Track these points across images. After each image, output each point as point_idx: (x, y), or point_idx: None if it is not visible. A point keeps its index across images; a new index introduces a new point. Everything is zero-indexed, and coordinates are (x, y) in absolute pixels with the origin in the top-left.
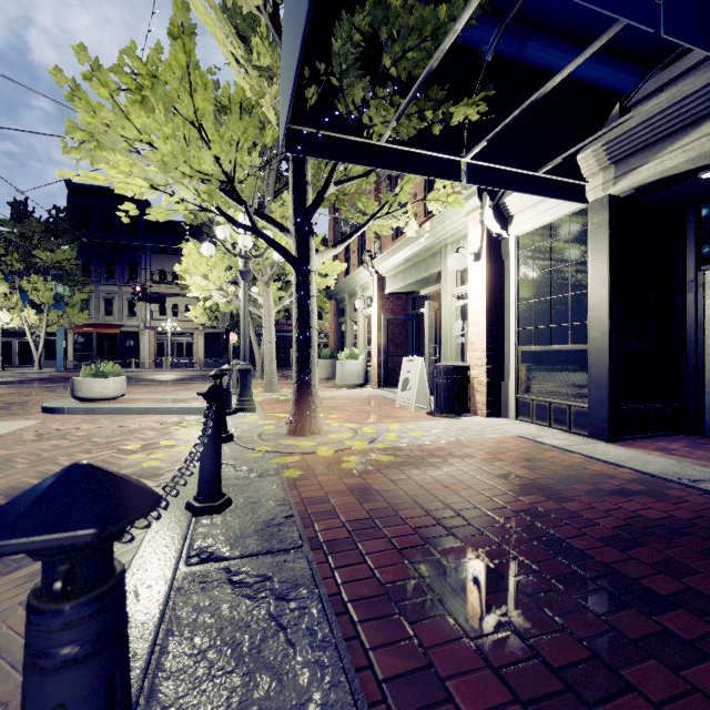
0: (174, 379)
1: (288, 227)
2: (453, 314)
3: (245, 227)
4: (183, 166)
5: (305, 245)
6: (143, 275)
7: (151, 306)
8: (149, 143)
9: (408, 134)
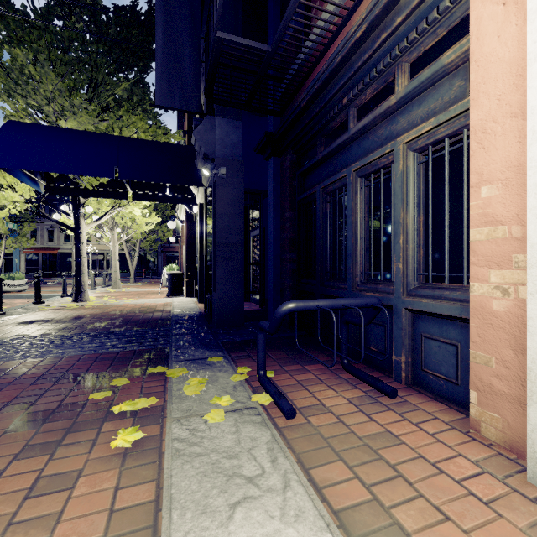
0: None
1: (71, 214)
2: None
3: (44, 217)
4: (4, 201)
5: (77, 222)
6: None
7: None
8: None
9: (91, 188)
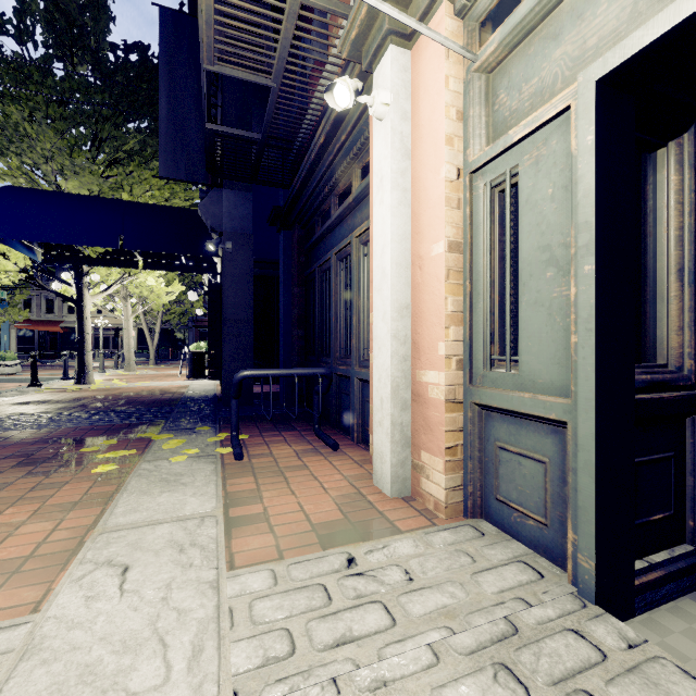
0: None
1: (73, 284)
2: None
3: (42, 288)
4: None
5: (80, 293)
6: None
7: None
8: None
9: (95, 256)
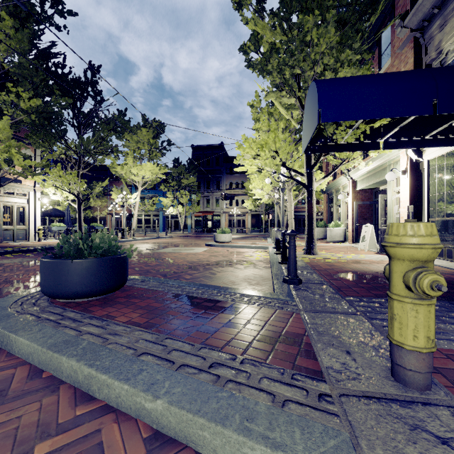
0: (241, 238)
1: (304, 174)
2: (394, 201)
3: (288, 177)
4: (272, 165)
5: (310, 180)
6: (222, 186)
7: (225, 201)
8: (258, 155)
9: (351, 141)
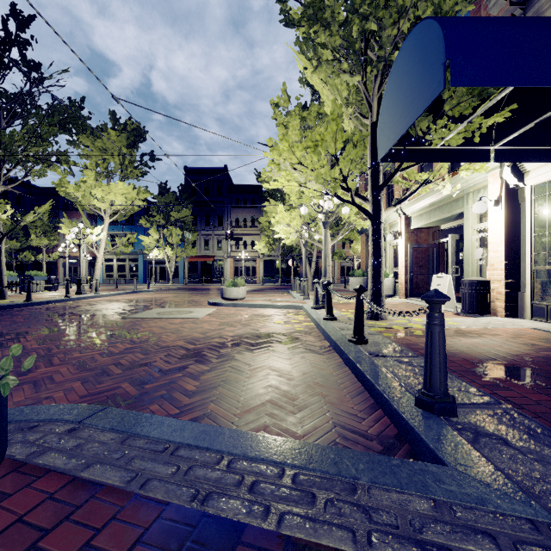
0: (254, 290)
1: (367, 198)
2: (473, 243)
3: (347, 202)
4: (328, 178)
5: (378, 208)
6: (226, 223)
7: (230, 243)
8: (301, 164)
9: (457, 143)
